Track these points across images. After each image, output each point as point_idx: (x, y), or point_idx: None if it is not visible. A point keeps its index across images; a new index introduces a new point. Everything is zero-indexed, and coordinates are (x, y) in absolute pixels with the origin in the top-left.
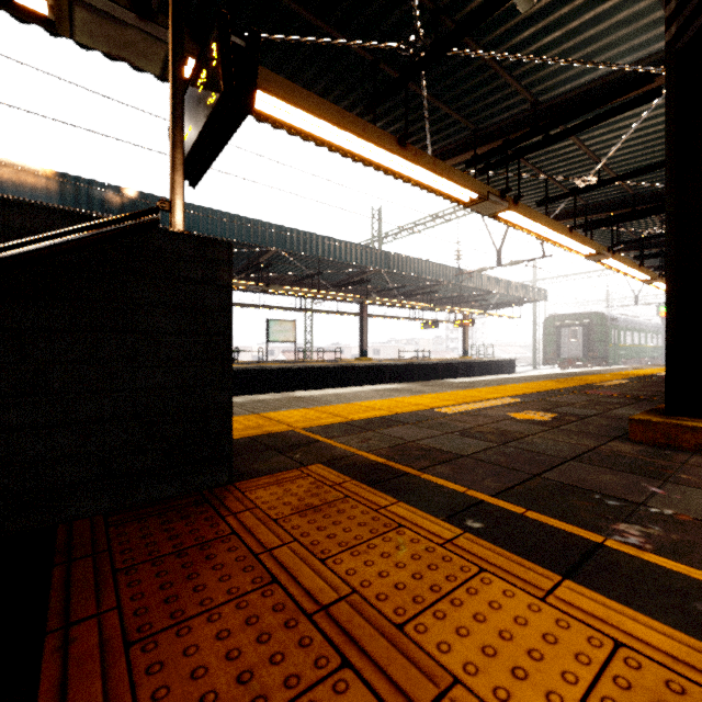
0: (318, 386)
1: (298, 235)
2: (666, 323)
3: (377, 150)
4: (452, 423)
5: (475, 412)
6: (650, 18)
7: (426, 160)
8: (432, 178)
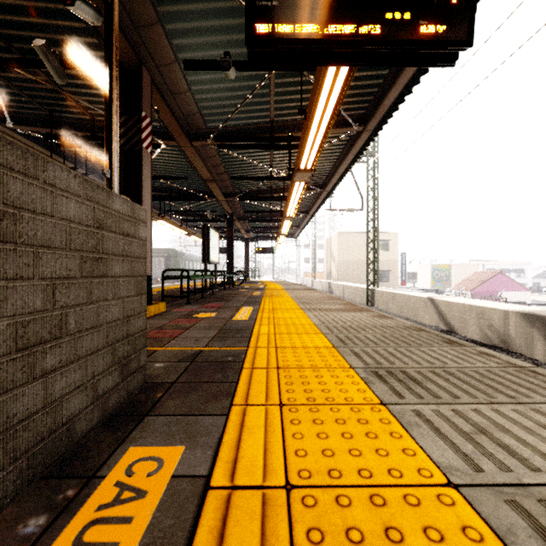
0: None
1: None
2: None
3: None
4: None
5: None
6: None
7: None
8: None
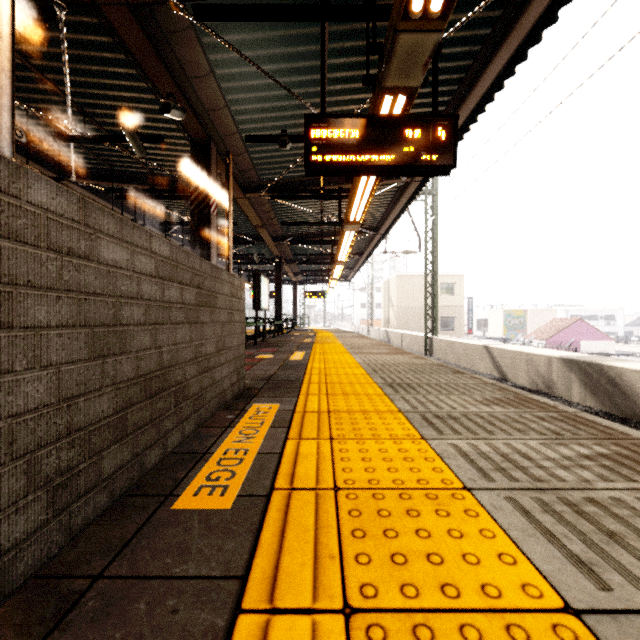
0: None
1: None
2: None
3: None
4: None
5: None
6: None
7: None
8: None
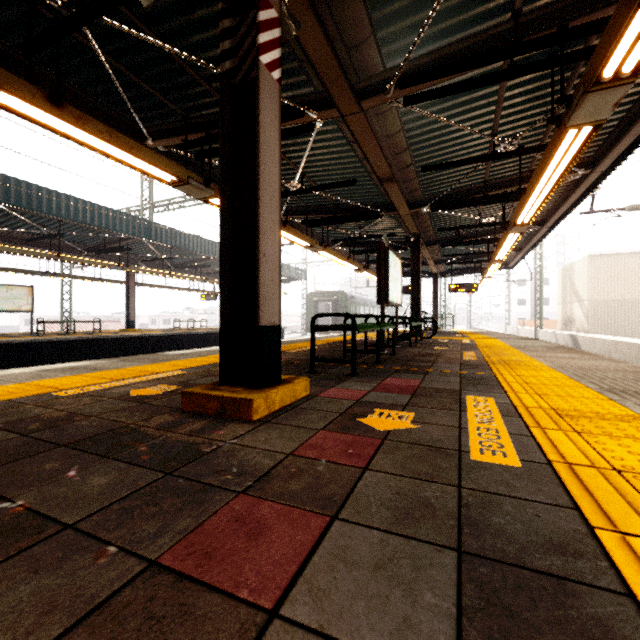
0: (58, 362)
1: (19, 185)
2: (220, 308)
3: (17, 100)
4: (30, 411)
5: (98, 392)
6: (293, 65)
7: (97, 128)
8: (114, 149)
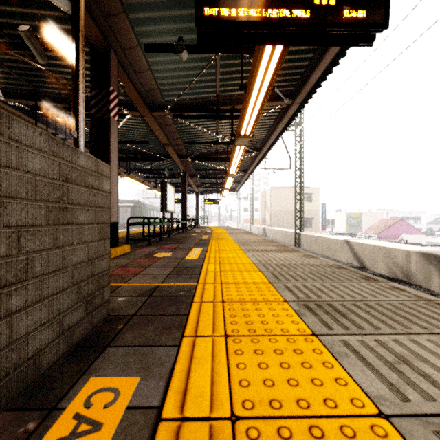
0: None
1: None
2: None
3: None
4: None
5: None
6: None
7: None
8: None
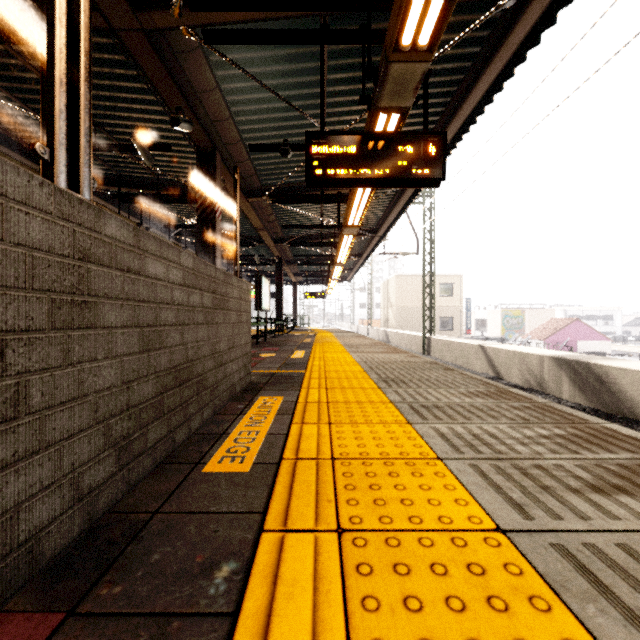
0: None
1: None
2: None
3: None
4: None
5: None
6: None
7: None
8: None
